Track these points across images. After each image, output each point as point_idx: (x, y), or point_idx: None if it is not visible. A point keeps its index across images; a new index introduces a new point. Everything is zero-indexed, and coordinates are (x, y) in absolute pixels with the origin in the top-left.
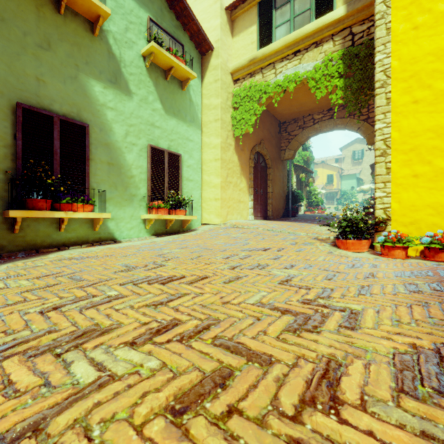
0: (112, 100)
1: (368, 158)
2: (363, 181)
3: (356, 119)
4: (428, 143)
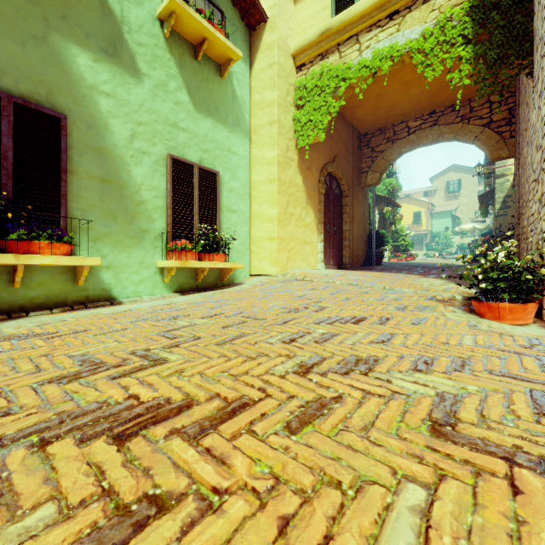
0: (109, 81)
1: (466, 190)
2: (461, 220)
3: (473, 125)
4: None
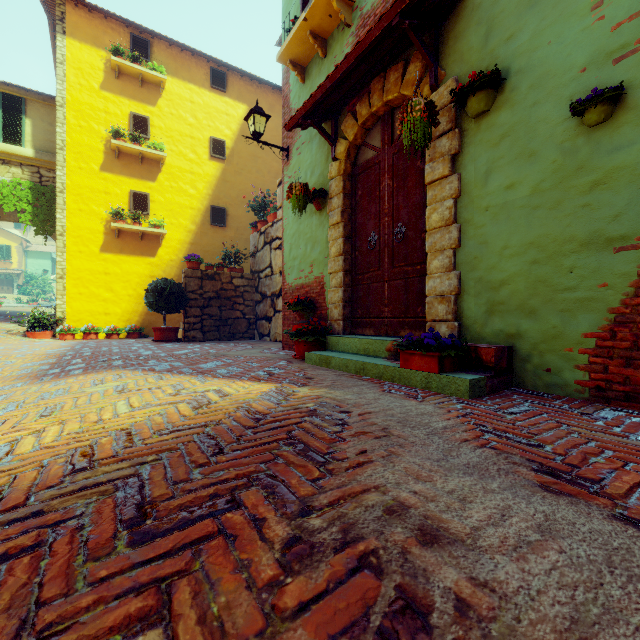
0: None
1: None
2: None
3: None
4: (87, 277)
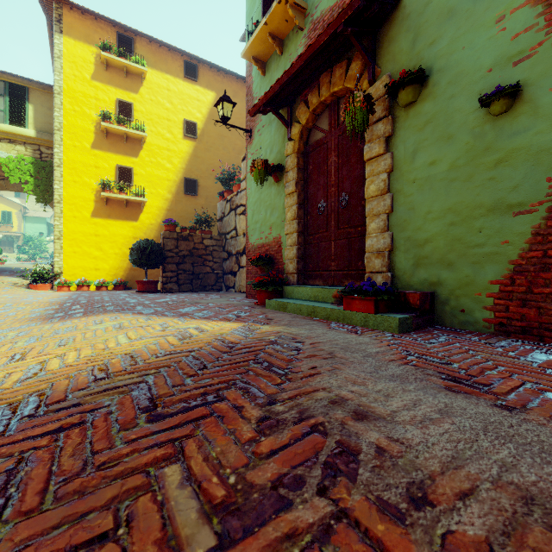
0: None
1: None
2: None
3: None
4: (80, 238)
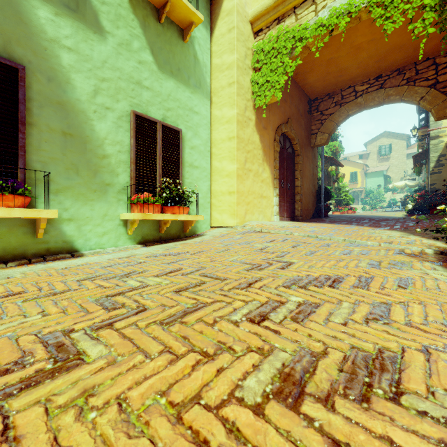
0: (71, 36)
1: (396, 153)
2: (391, 179)
3: (419, 86)
4: None
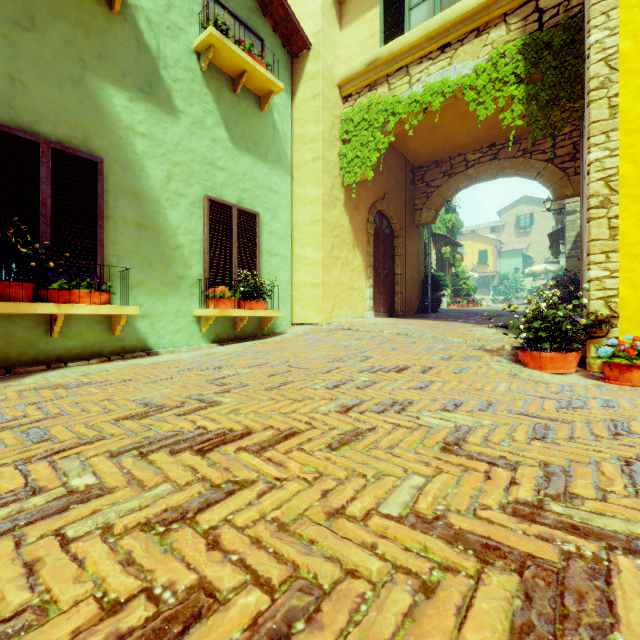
0: (144, 121)
1: (539, 226)
2: (533, 260)
3: (535, 159)
4: None
